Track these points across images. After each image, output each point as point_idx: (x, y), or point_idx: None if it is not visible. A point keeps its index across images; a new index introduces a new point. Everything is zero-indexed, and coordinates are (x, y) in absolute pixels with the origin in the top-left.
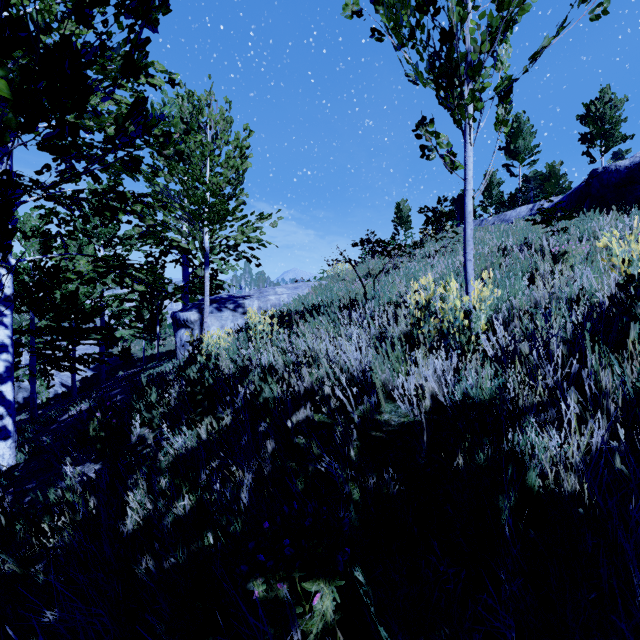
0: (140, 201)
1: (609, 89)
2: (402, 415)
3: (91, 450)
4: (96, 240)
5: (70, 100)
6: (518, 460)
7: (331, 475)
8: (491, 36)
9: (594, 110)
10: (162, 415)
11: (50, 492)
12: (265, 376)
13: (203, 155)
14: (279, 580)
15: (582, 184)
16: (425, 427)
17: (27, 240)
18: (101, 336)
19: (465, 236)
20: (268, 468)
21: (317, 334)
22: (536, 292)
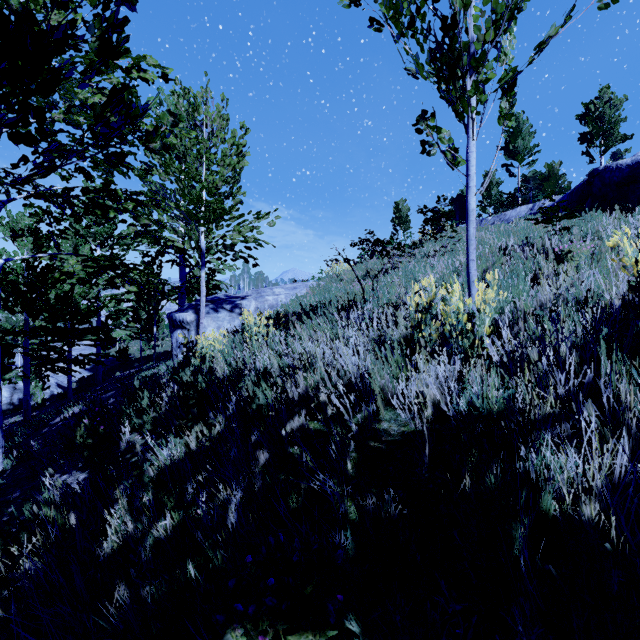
0: (133, 199)
1: (609, 89)
2: (402, 424)
3: (79, 457)
4: (92, 240)
5: (34, 82)
6: (532, 482)
7: (326, 492)
8: (495, 25)
9: (593, 110)
10: (153, 421)
11: (27, 507)
12: (260, 380)
13: (199, 153)
14: (261, 633)
15: (583, 183)
16: (427, 439)
17: (20, 239)
18: (96, 337)
19: (468, 235)
20: (258, 484)
21: (314, 336)
22: (541, 293)
